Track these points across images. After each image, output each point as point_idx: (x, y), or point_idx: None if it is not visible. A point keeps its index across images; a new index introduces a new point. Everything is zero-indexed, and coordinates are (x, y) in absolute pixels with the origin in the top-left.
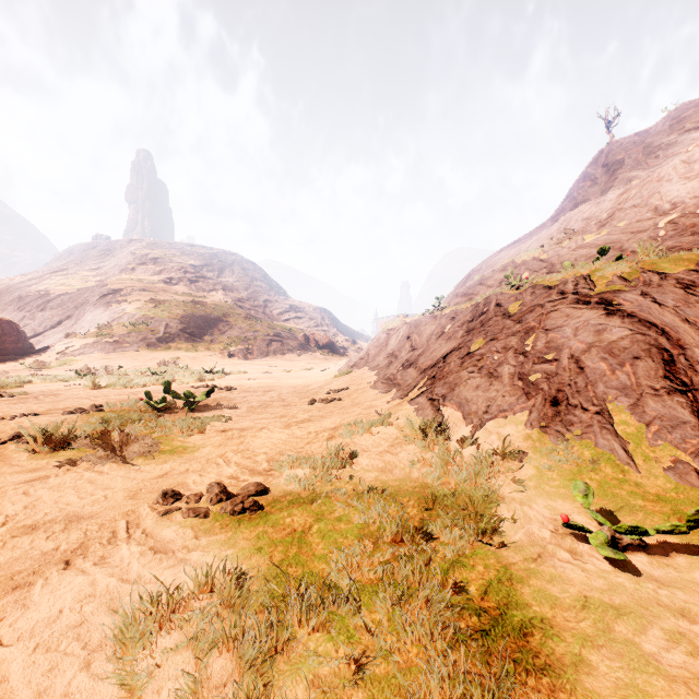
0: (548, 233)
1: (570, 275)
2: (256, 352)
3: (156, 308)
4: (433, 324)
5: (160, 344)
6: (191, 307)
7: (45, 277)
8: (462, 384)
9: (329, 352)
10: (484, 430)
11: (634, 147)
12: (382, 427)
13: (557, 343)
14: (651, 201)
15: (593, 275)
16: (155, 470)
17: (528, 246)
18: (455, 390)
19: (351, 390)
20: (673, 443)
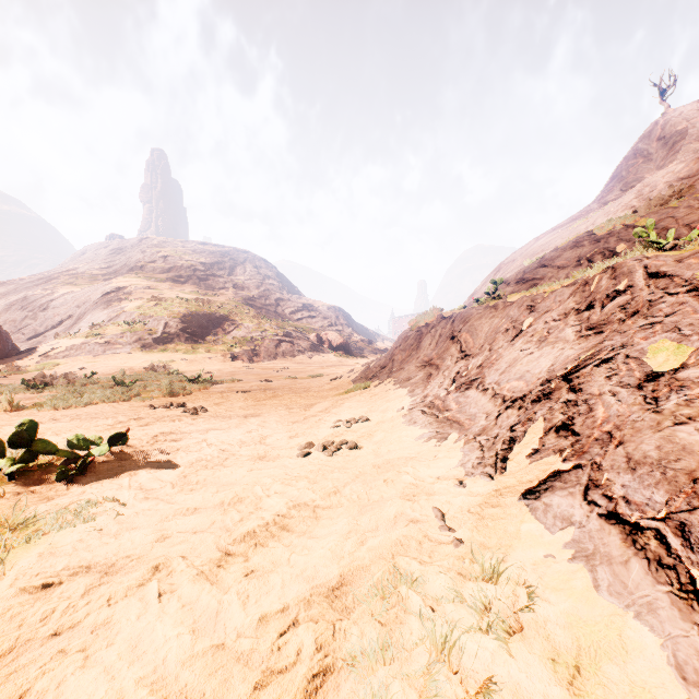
0: (622, 203)
1: None
2: (263, 353)
3: (157, 306)
4: (492, 318)
5: (156, 345)
6: (195, 305)
7: (54, 277)
8: None
9: (343, 353)
10: None
11: (698, 115)
12: (495, 645)
13: None
14: None
15: None
16: None
17: (590, 222)
18: None
19: (371, 422)
20: None
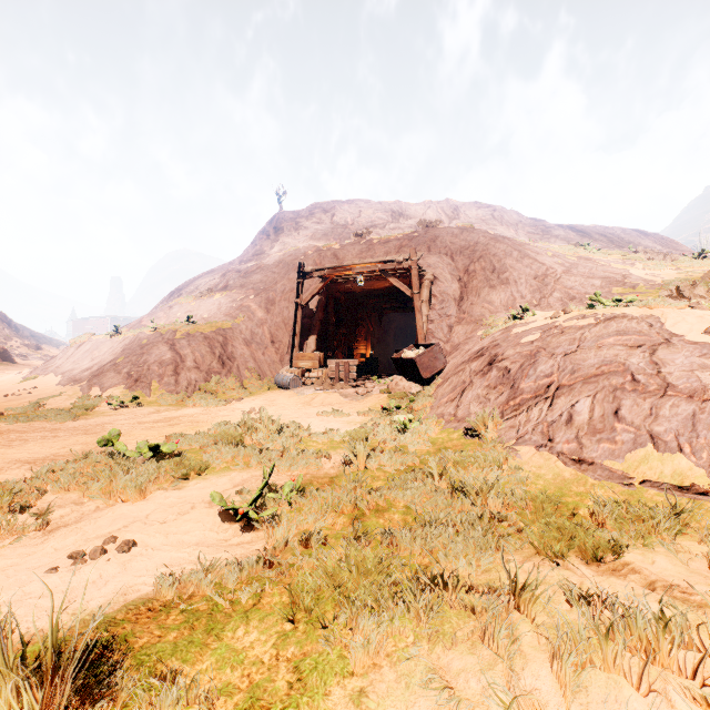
0: (212, 281)
1: (173, 328)
2: None
3: None
4: (109, 344)
5: None
6: None
7: None
8: (105, 378)
9: None
10: (107, 393)
11: (290, 222)
12: (61, 397)
13: (147, 360)
14: (248, 282)
15: (178, 330)
16: None
17: (201, 287)
18: (102, 380)
19: (39, 388)
20: (165, 389)
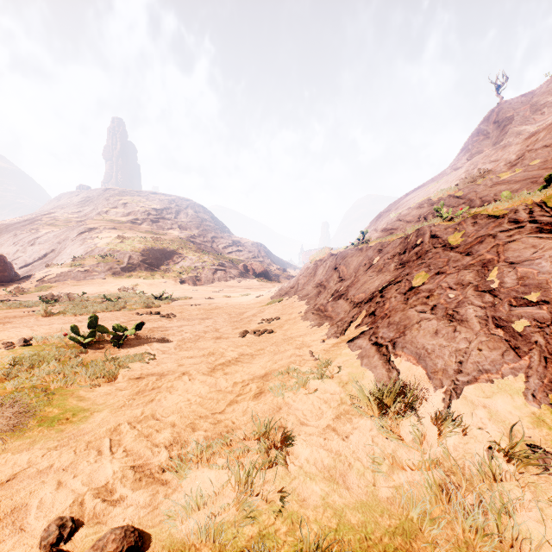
0: (456, 175)
1: (517, 204)
2: (203, 279)
3: (122, 243)
4: (359, 256)
5: (123, 273)
6: (151, 242)
7: (37, 219)
8: (414, 328)
9: (264, 279)
10: (463, 400)
11: (521, 106)
12: (321, 381)
13: (537, 280)
14: None
15: (550, 202)
16: (5, 466)
17: (437, 187)
18: (407, 334)
19: (282, 320)
20: None
